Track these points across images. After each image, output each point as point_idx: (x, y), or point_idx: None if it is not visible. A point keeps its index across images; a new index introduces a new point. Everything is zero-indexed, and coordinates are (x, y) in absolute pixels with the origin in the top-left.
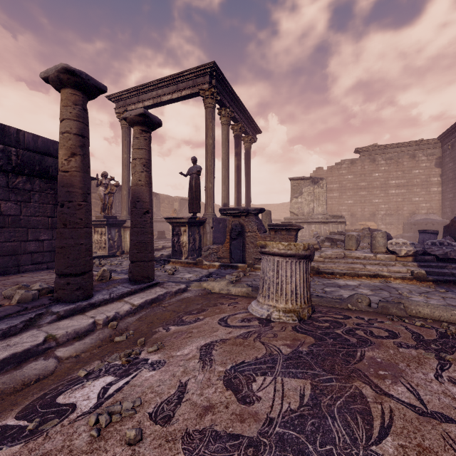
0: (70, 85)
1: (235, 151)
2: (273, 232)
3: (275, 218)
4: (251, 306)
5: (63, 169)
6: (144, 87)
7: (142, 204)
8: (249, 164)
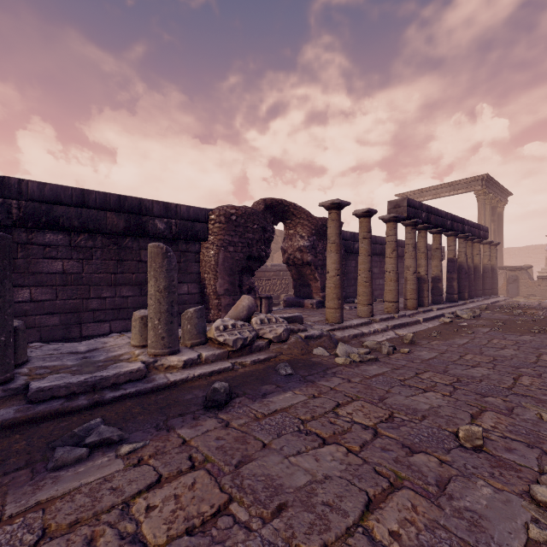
0: (488, 244)
1: (491, 218)
2: (540, 280)
3: (515, 264)
4: (545, 301)
5: (486, 264)
6: (426, 189)
7: (495, 270)
8: (501, 224)
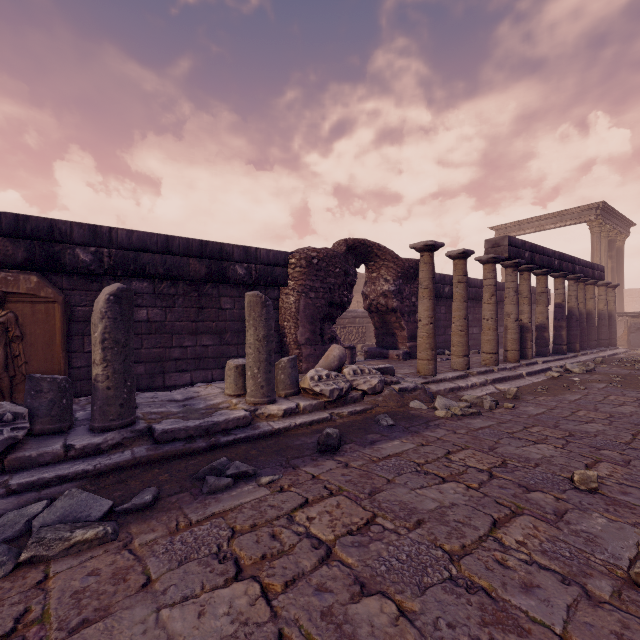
0: (604, 286)
1: (609, 254)
2: None
3: (639, 308)
4: None
5: (602, 310)
6: (527, 220)
7: (613, 317)
8: (621, 261)
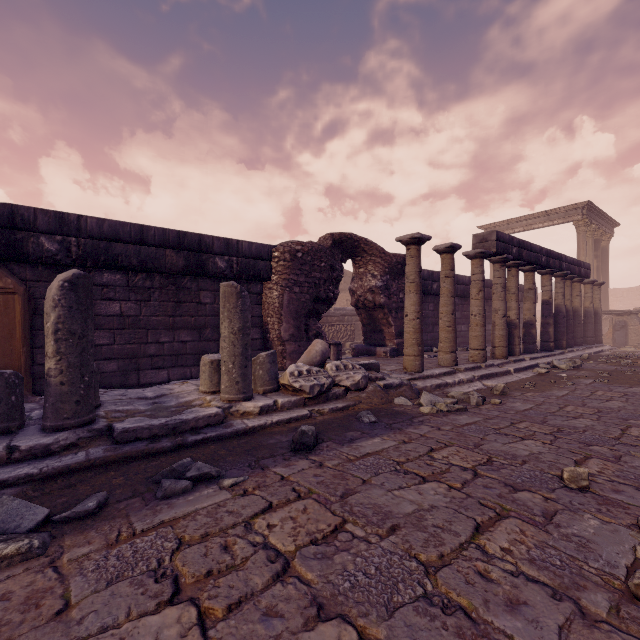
0: (590, 284)
1: (594, 254)
2: None
3: (623, 308)
4: None
5: (588, 307)
6: (515, 220)
7: (599, 315)
8: (606, 261)
